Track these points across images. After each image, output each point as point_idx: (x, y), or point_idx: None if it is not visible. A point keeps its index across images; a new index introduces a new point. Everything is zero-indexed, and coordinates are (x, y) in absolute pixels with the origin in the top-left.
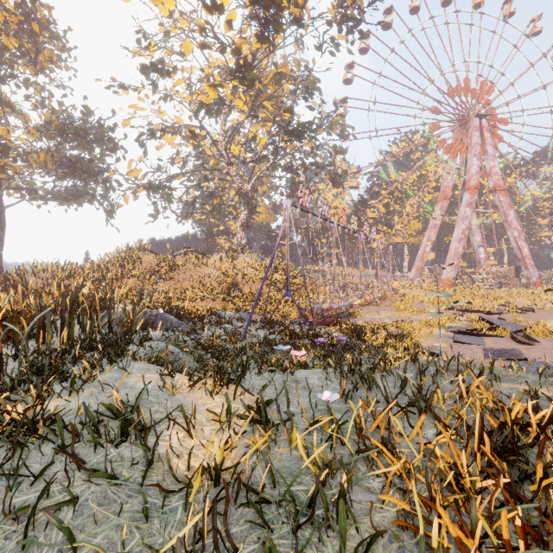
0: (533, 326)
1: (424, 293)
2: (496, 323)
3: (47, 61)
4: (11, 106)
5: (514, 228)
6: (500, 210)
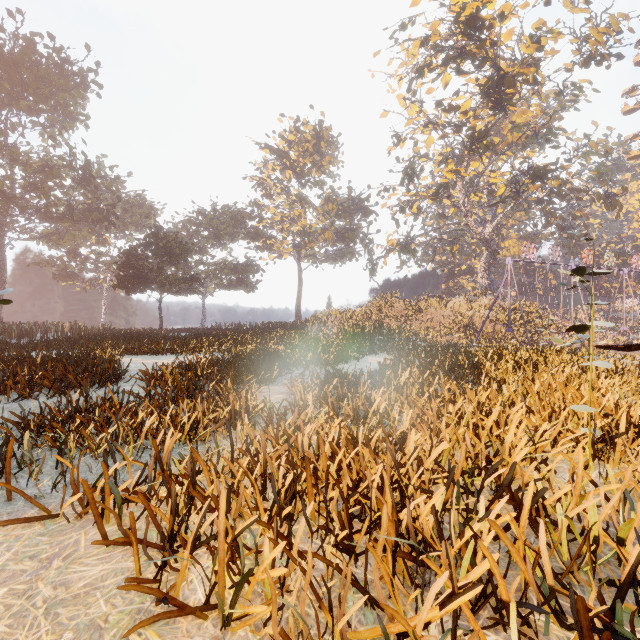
0: None
1: None
2: None
3: (327, 164)
4: (312, 207)
5: None
6: None
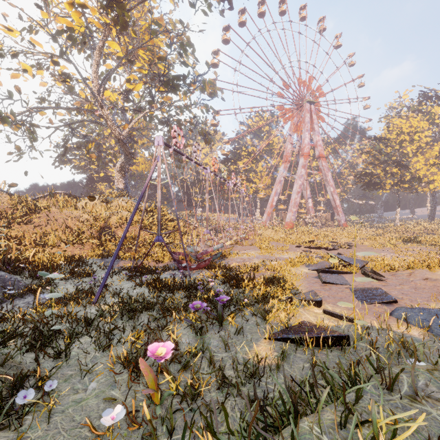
0: (369, 260)
1: (275, 233)
2: (346, 260)
3: None
4: None
5: (331, 185)
6: (323, 172)
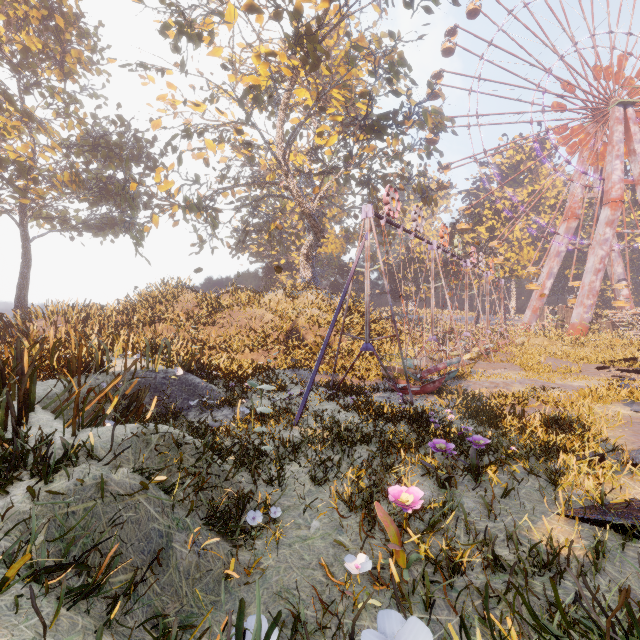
0: None
1: (549, 342)
2: None
3: (75, 63)
4: (28, 115)
5: None
6: None
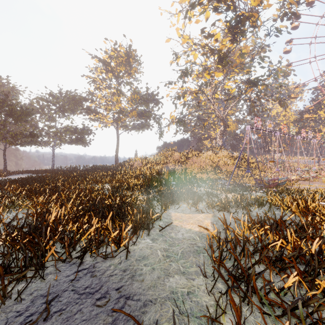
0: None
1: None
2: None
3: (134, 72)
4: (125, 95)
5: None
6: None
